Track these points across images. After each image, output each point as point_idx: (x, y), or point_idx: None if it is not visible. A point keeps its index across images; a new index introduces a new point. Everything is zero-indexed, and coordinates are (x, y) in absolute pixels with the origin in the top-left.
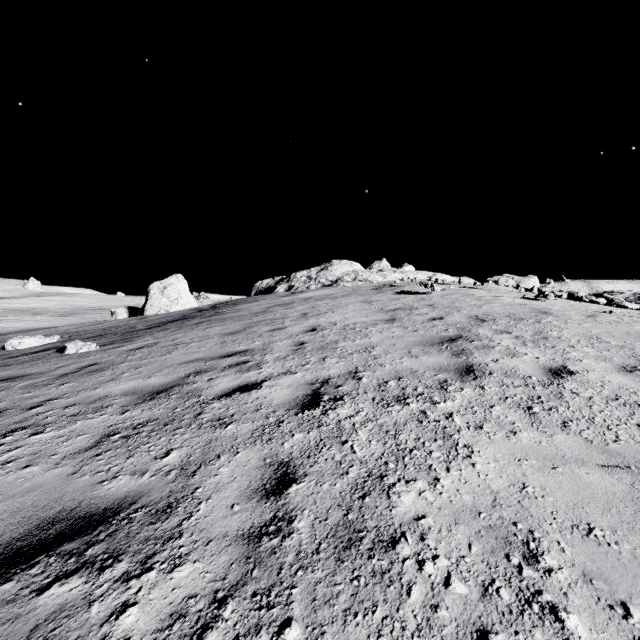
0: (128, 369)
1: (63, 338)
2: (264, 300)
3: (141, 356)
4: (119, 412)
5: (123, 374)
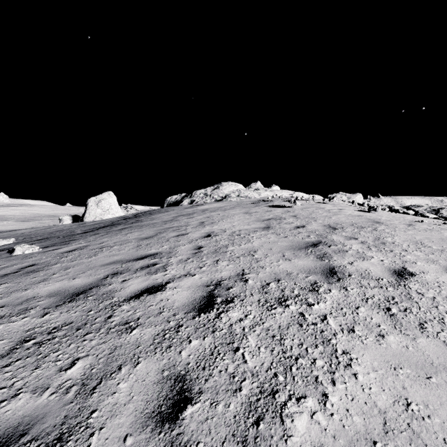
0: (58, 270)
1: (17, 240)
2: (173, 211)
3: (72, 258)
4: (40, 315)
5: (53, 275)
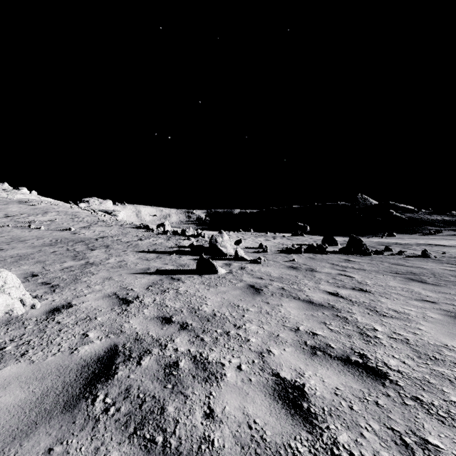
0: None
1: None
2: None
3: None
4: None
5: None
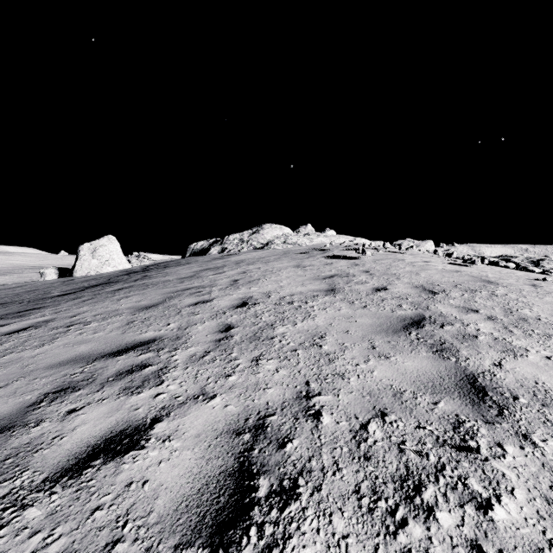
0: None
1: None
2: (196, 262)
3: (9, 347)
4: None
5: None
